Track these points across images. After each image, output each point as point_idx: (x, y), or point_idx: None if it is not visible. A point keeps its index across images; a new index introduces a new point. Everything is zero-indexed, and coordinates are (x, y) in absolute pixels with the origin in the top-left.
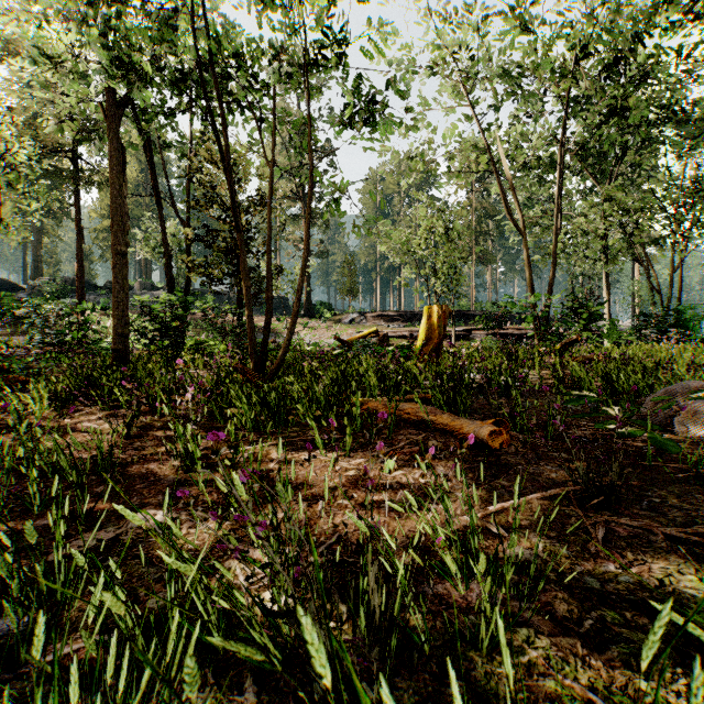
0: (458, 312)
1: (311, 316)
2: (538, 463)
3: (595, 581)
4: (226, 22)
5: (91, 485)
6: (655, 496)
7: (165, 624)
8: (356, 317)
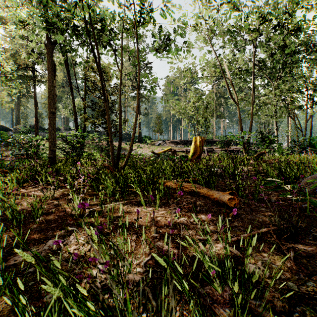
0: (207, 140)
1: (141, 142)
2: (252, 213)
3: (294, 285)
4: (99, 0)
5: (29, 224)
6: (314, 232)
7: (50, 315)
8: (161, 142)
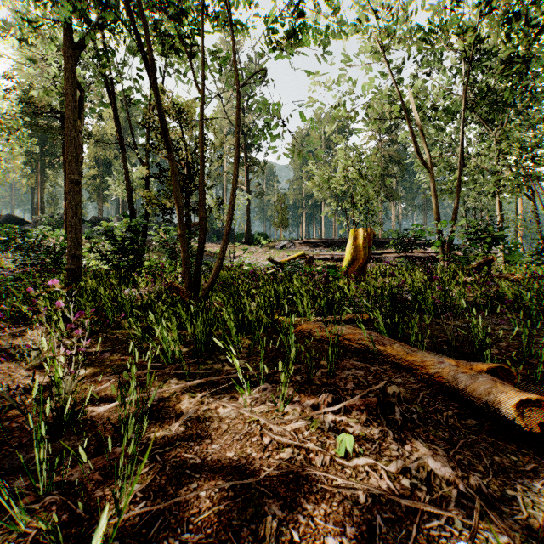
0: None
1: (251, 243)
2: None
3: None
4: None
5: None
6: None
7: None
8: (287, 243)
